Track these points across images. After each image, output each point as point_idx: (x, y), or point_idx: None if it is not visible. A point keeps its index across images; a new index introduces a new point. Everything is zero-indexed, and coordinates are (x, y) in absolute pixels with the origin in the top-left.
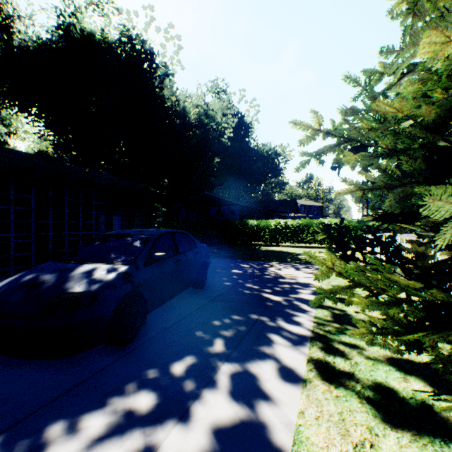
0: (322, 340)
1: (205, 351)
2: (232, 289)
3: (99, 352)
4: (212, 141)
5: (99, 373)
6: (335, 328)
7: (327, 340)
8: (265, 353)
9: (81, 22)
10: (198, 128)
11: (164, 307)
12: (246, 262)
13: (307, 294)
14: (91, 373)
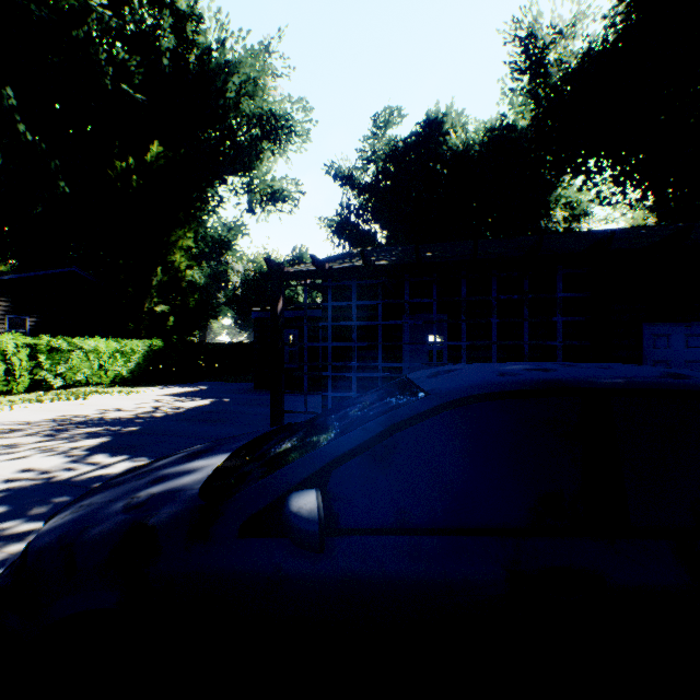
0: None
1: None
2: None
3: None
4: None
5: None
6: None
7: None
8: None
9: None
10: None
11: None
12: None
13: None
14: None
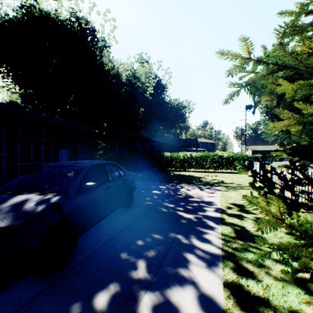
0: (232, 259)
1: (129, 276)
2: (153, 208)
3: (26, 282)
4: (138, 96)
5: (19, 311)
6: (241, 245)
7: (236, 259)
8: (184, 277)
9: (39, 4)
10: (128, 86)
11: (96, 227)
12: (163, 184)
13: (212, 211)
14: (10, 312)
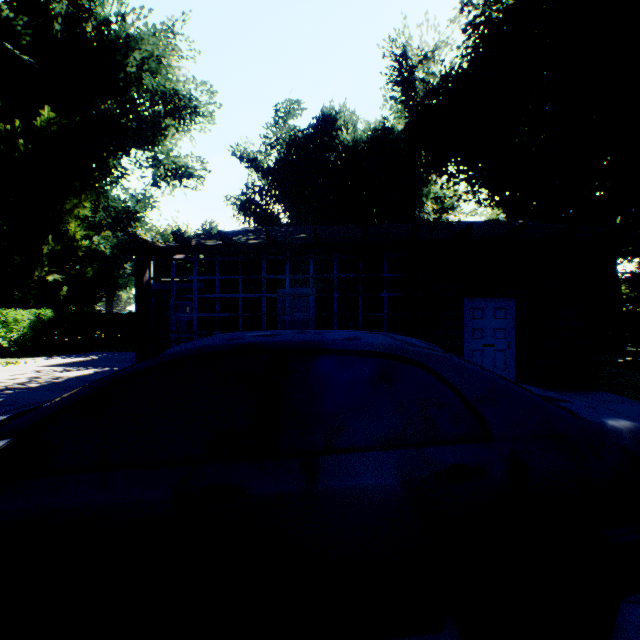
0: None
1: None
2: None
3: None
4: None
5: None
6: None
7: None
8: None
9: None
10: None
11: None
12: None
13: None
14: None
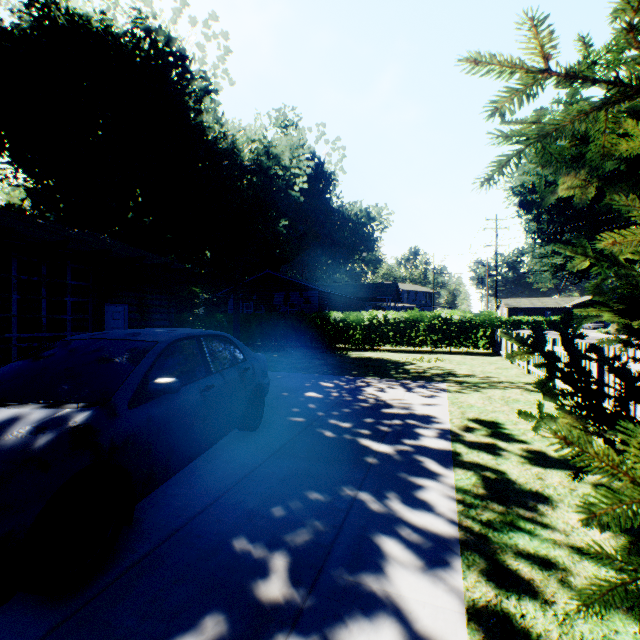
0: (483, 550)
1: (250, 596)
2: (307, 430)
3: (5, 615)
4: (277, 194)
5: None
6: (499, 514)
7: (492, 550)
8: (376, 595)
9: None
10: (255, 174)
11: (180, 475)
12: (328, 378)
13: (433, 437)
14: None
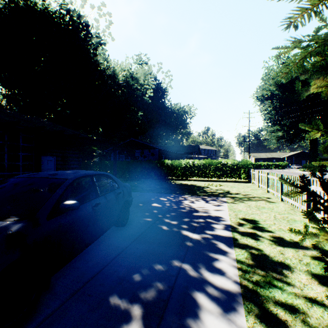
0: (256, 301)
1: None
2: (153, 226)
3: None
4: (137, 98)
5: None
6: (262, 277)
7: (261, 300)
8: None
9: None
10: (125, 88)
11: (81, 255)
12: (164, 195)
13: (221, 229)
14: None
